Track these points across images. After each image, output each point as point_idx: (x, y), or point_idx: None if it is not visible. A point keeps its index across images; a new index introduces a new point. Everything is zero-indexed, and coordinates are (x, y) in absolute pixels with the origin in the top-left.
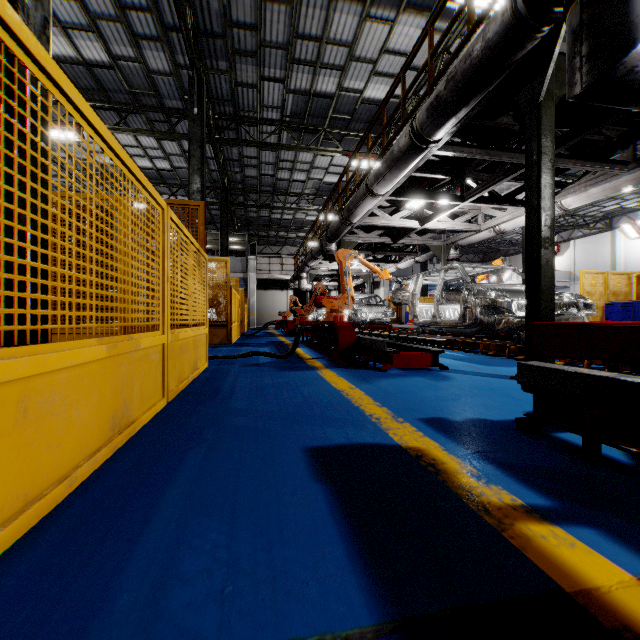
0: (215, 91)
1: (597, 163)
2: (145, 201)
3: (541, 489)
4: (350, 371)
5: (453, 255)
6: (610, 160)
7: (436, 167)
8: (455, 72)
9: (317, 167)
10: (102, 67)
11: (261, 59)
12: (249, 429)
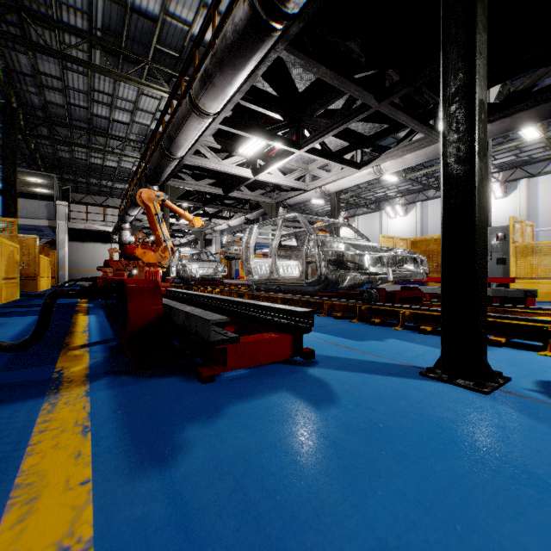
0: None
1: (421, 124)
2: None
3: None
4: (134, 390)
5: (282, 213)
6: (430, 124)
7: (273, 104)
8: None
9: (142, 109)
10: None
11: None
12: None
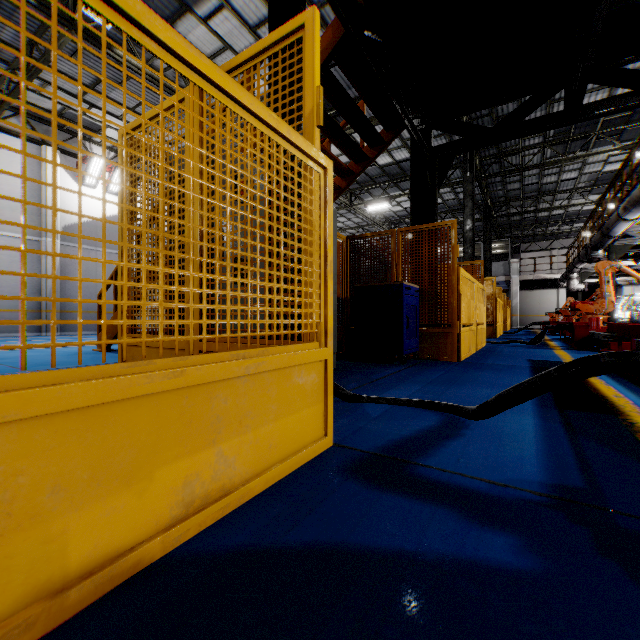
0: None
1: None
2: (472, 284)
3: None
4: (576, 351)
5: None
6: None
7: None
8: None
9: (591, 162)
10: (405, 161)
11: None
12: (509, 356)
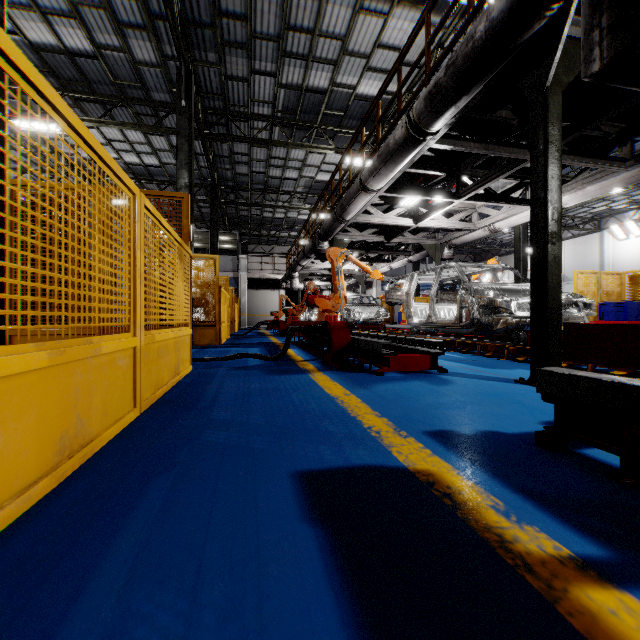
0: (204, 84)
1: (596, 160)
2: (109, 182)
3: (587, 530)
4: (344, 374)
5: (447, 254)
6: (609, 157)
7: (431, 163)
8: (456, 57)
9: (309, 165)
10: (85, 56)
11: (252, 51)
12: (230, 447)
